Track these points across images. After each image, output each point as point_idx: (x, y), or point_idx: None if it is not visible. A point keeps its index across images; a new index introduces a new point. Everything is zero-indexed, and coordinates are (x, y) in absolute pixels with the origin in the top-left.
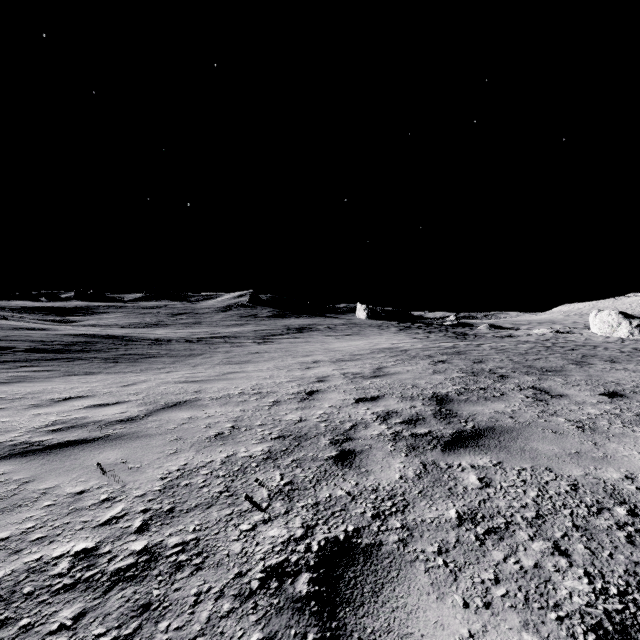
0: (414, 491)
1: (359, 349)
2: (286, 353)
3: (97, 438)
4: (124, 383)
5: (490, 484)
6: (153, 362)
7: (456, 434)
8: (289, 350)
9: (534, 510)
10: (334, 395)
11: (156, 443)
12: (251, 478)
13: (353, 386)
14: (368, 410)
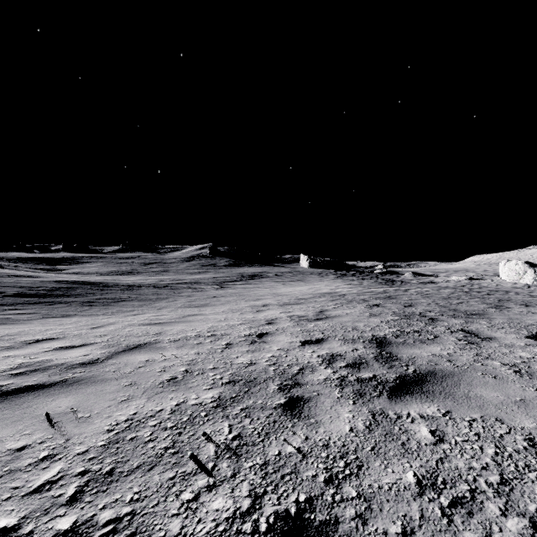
0: (366, 447)
1: (303, 294)
2: (240, 297)
3: (55, 383)
4: (94, 325)
5: (444, 438)
6: (124, 305)
7: (400, 379)
8: (242, 294)
9: (497, 473)
10: (282, 337)
11: (110, 389)
12: (199, 430)
13: (299, 329)
14: (314, 353)
